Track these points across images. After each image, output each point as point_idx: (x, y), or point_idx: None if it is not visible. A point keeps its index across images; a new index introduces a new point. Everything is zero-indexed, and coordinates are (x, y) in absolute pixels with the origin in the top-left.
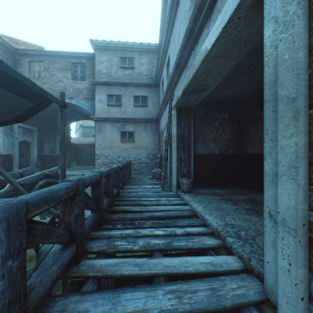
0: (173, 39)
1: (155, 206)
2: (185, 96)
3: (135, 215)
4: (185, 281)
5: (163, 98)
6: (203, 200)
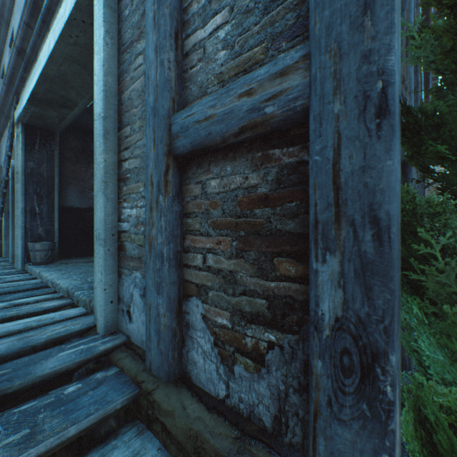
0: (20, 5)
1: None
2: (36, 106)
3: None
4: None
5: None
6: (67, 268)
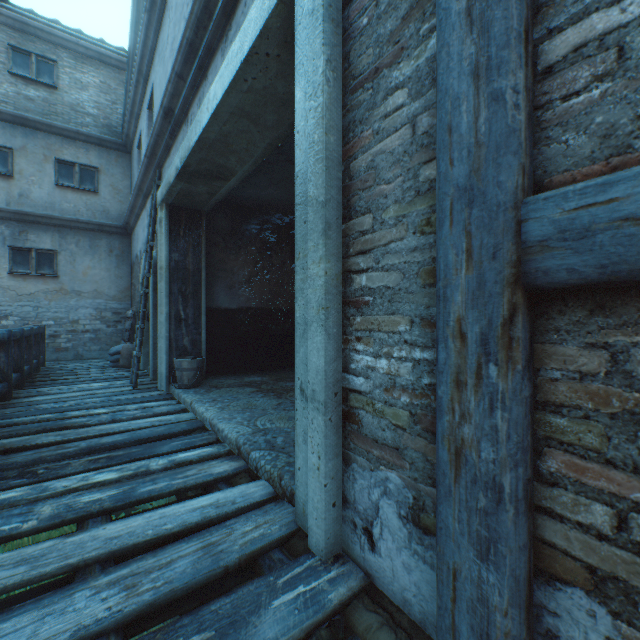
0: (162, 53)
1: (108, 424)
2: (185, 181)
3: (42, 453)
4: (153, 553)
5: (138, 178)
6: (222, 397)
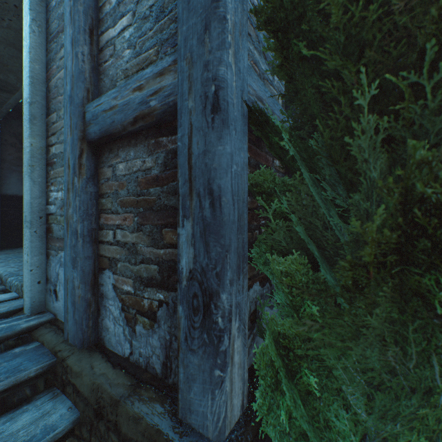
0: None
1: None
2: None
3: None
4: None
5: None
6: (7, 257)
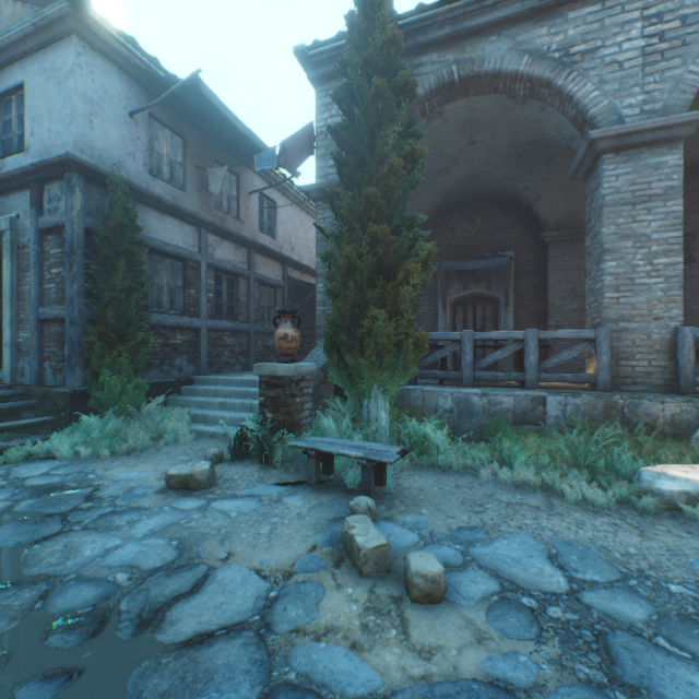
0: None
1: None
2: None
3: None
4: None
5: None
6: None
